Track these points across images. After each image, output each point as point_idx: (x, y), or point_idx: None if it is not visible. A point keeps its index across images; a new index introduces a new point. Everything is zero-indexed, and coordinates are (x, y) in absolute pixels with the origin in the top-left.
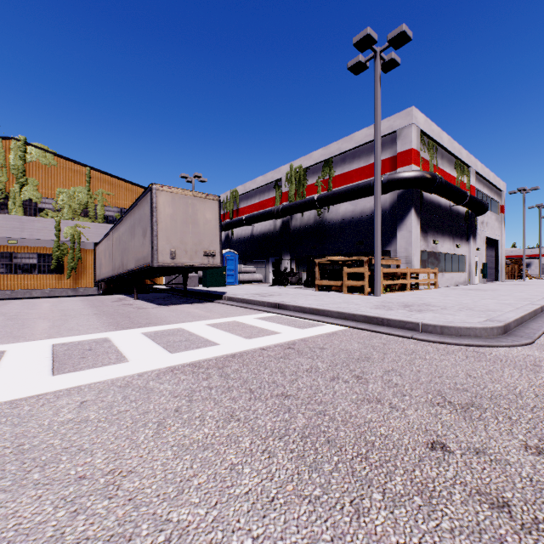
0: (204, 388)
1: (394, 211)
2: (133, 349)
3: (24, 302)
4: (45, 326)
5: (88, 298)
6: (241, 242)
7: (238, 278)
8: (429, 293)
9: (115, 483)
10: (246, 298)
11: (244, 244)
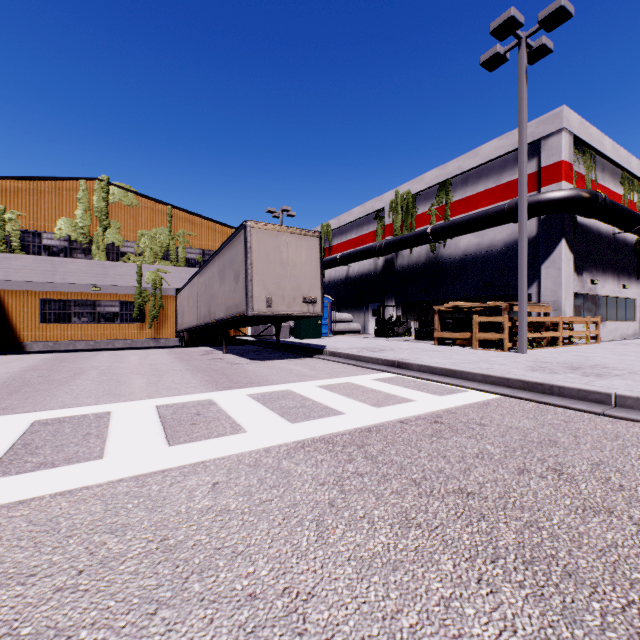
0: (352, 475)
1: (536, 242)
2: (246, 416)
3: (111, 354)
4: (141, 383)
5: (174, 351)
6: (334, 286)
7: (332, 328)
8: (593, 350)
9: (297, 610)
10: (353, 354)
11: (338, 288)
